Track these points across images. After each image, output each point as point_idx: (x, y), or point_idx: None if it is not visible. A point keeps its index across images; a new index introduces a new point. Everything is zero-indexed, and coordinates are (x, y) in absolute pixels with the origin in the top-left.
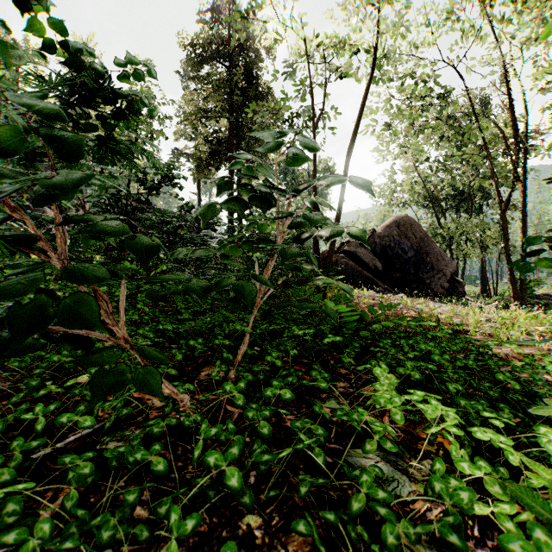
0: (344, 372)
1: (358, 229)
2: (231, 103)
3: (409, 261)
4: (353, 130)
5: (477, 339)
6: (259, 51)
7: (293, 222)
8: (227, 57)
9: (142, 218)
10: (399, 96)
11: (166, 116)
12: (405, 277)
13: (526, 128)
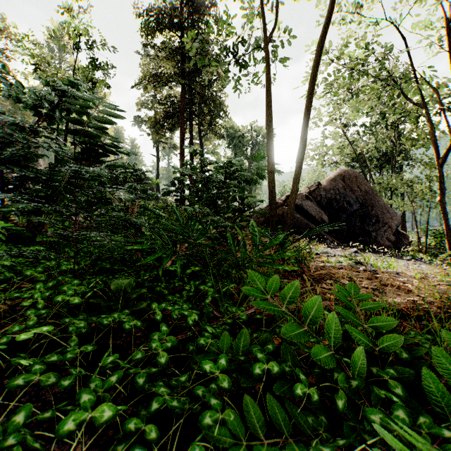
0: None
1: None
2: (182, 70)
3: (354, 214)
4: (323, 38)
5: None
6: (208, 22)
7: None
8: (178, 27)
9: (27, 153)
10: (337, 60)
11: (106, 61)
12: (351, 229)
13: None
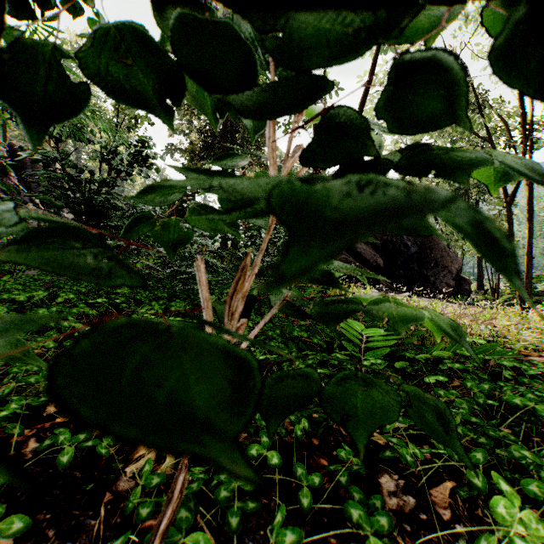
0: (383, 441)
1: (514, 158)
2: None
3: (412, 257)
4: (361, 103)
5: (524, 355)
6: None
7: (318, 134)
8: None
9: (109, 205)
10: None
11: None
12: (408, 274)
13: (531, 119)
